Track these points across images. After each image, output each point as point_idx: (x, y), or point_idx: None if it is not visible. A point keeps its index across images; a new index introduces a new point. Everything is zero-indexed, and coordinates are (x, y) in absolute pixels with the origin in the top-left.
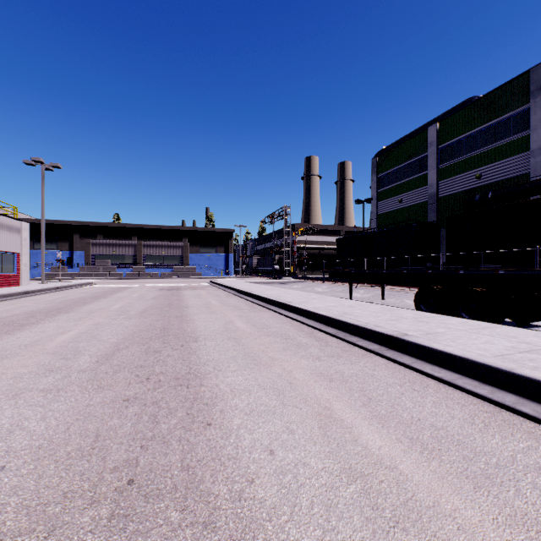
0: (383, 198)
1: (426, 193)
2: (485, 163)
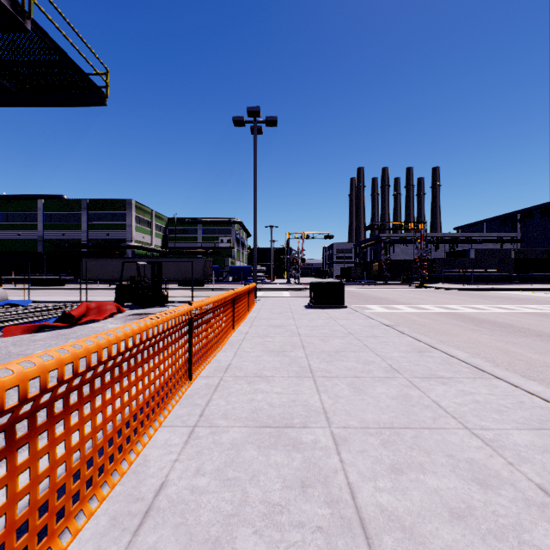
0: (5, 229)
1: (37, 234)
2: (67, 229)
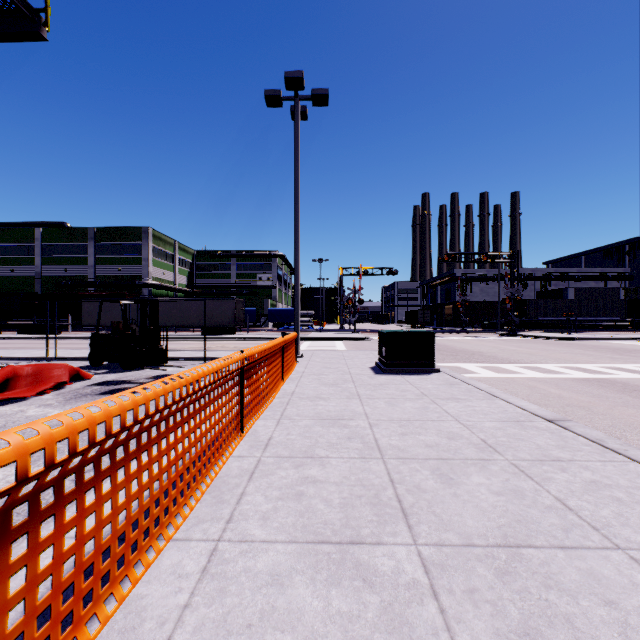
0: None
1: (34, 270)
2: (70, 264)
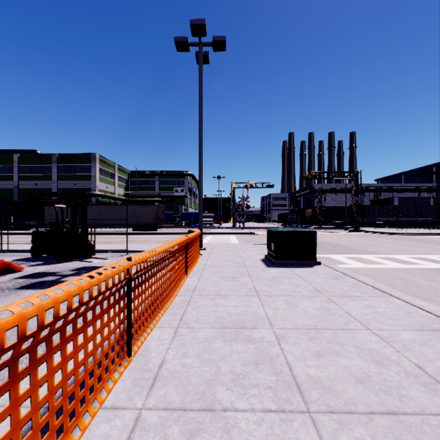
0: None
1: (13, 184)
2: (39, 180)
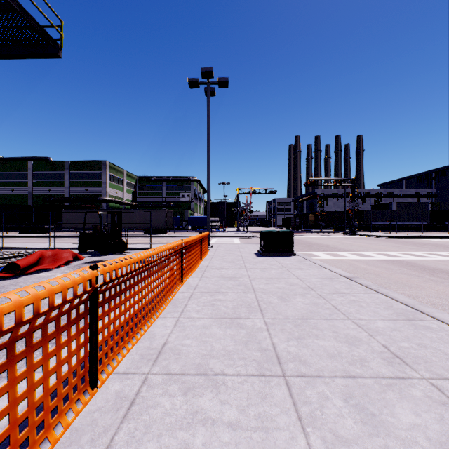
0: (1, 186)
1: (27, 190)
2: (52, 186)
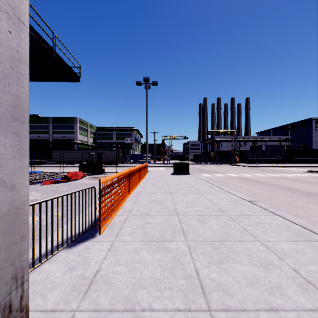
0: None
1: None
2: (41, 133)
